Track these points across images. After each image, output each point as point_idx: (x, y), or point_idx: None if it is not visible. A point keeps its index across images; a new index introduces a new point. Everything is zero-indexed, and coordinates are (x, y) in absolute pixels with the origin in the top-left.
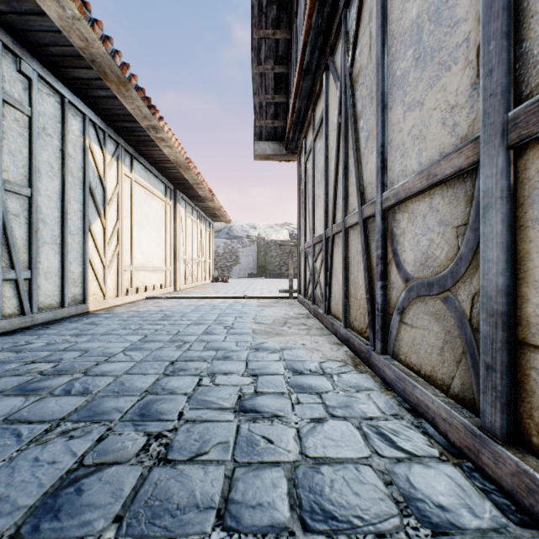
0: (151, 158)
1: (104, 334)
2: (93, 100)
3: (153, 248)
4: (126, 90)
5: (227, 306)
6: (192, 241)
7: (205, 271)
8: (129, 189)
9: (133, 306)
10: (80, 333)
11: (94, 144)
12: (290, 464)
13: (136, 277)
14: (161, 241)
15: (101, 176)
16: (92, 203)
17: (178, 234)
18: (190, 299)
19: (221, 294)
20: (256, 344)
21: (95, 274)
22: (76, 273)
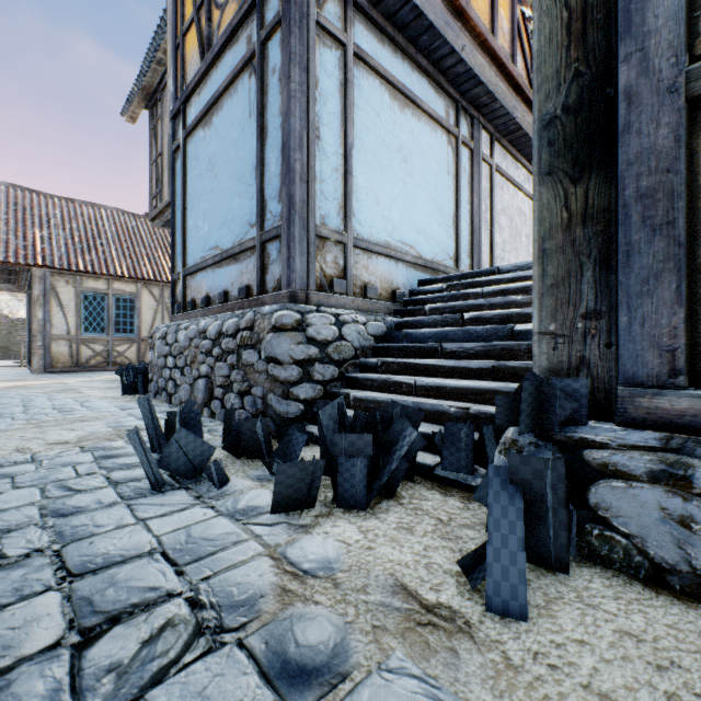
0: None
1: None
2: None
3: None
4: None
5: None
6: None
7: None
8: None
9: None
10: None
11: None
12: (3, 373)
13: None
14: None
15: None
16: None
17: None
18: None
19: None
20: None
21: None
22: None
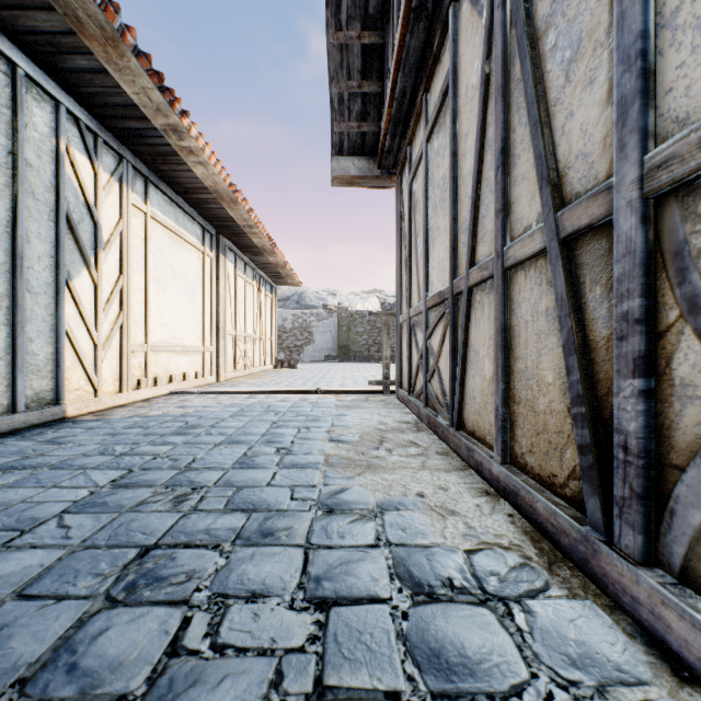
0: (177, 185)
1: (57, 467)
2: (71, 77)
3: (183, 318)
4: (119, 55)
5: (289, 406)
6: (245, 310)
7: (264, 353)
8: (141, 228)
9: (144, 406)
10: (16, 465)
11: (78, 152)
12: None
13: (153, 362)
14: (196, 309)
15: (90, 203)
16: (73, 245)
17: (223, 300)
18: (236, 394)
19: (283, 386)
20: (329, 495)
21: (79, 357)
22: (41, 356)
